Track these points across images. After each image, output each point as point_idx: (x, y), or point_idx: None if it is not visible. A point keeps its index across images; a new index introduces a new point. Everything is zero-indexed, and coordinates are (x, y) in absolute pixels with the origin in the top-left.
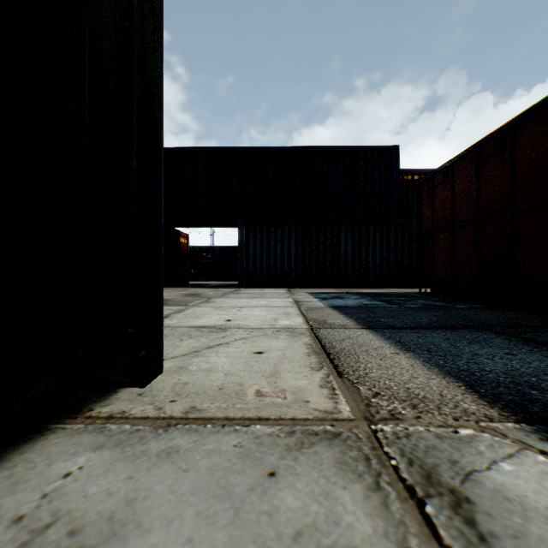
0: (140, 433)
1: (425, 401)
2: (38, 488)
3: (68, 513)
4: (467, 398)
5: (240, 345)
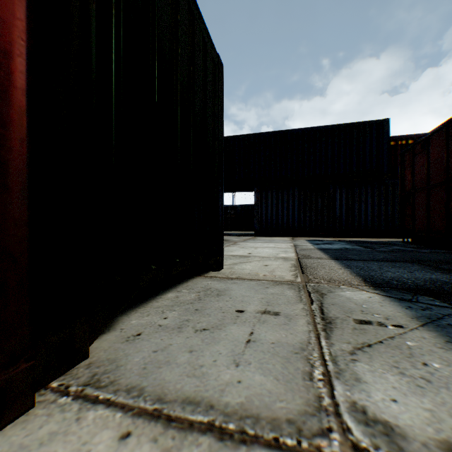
0: (224, 280)
1: (336, 281)
2: (202, 285)
3: (213, 288)
4: (357, 281)
5: (256, 262)
